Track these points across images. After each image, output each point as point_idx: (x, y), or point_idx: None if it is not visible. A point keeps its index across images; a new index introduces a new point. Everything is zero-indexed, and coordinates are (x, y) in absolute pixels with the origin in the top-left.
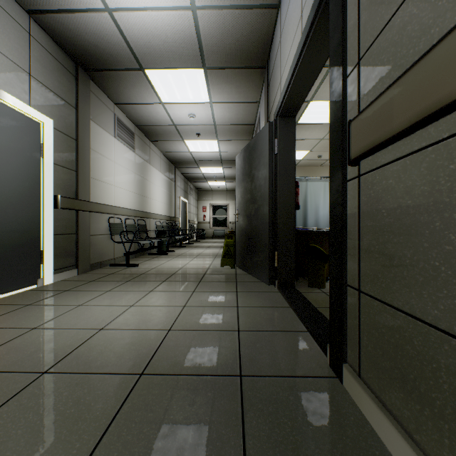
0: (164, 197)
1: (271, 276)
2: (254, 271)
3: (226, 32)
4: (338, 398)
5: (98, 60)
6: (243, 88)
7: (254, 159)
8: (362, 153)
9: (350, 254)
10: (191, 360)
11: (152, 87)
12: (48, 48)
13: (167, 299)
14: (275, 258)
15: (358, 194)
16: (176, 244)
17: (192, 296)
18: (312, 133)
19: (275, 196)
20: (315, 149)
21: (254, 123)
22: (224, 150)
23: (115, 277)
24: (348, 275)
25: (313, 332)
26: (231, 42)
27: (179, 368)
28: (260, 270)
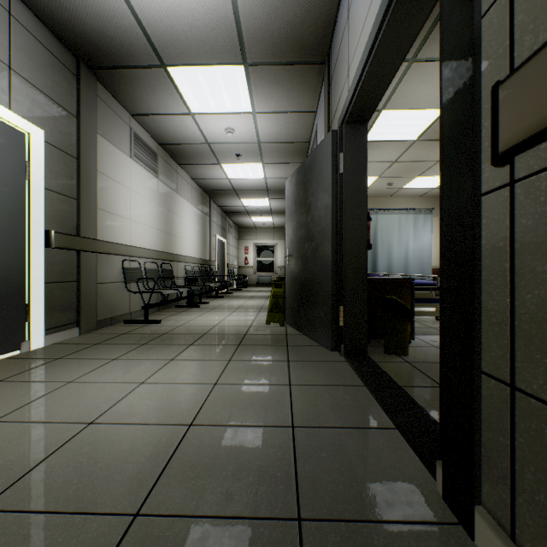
0: (197, 235)
1: (335, 338)
2: (311, 332)
3: (274, 11)
4: None
5: (106, 53)
6: (295, 92)
7: (311, 183)
8: (533, 134)
9: (488, 320)
10: (219, 485)
11: (177, 91)
12: (36, 35)
13: (193, 372)
14: (340, 315)
15: (509, 216)
16: (211, 294)
17: (226, 367)
18: (382, 154)
19: (340, 230)
20: (385, 174)
21: (309, 140)
22: (271, 176)
23: (128, 339)
24: (484, 355)
25: (406, 431)
26: (281, 26)
27: (198, 502)
28: (319, 330)
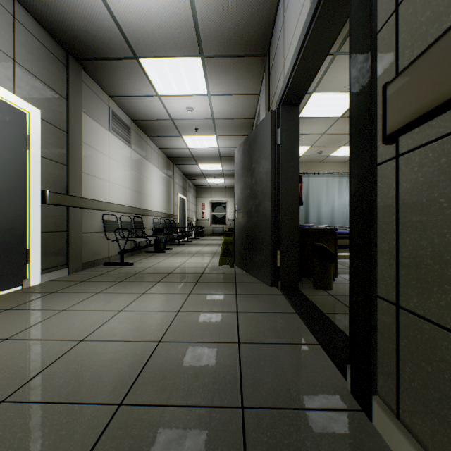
0: (162, 194)
1: (273, 276)
2: (255, 271)
3: (225, 15)
4: (369, 445)
5: (90, 48)
6: (242, 79)
7: (255, 152)
8: (408, 122)
9: (382, 258)
10: (182, 384)
11: (147, 78)
12: (35, 34)
13: (160, 303)
14: (277, 258)
15: (395, 181)
16: (174, 242)
17: (187, 299)
18: (313, 128)
19: (277, 190)
20: (316, 144)
21: (254, 117)
22: (223, 146)
23: (108, 277)
24: (379, 284)
25: (326, 346)
26: (230, 26)
27: (166, 396)
28: (261, 270)
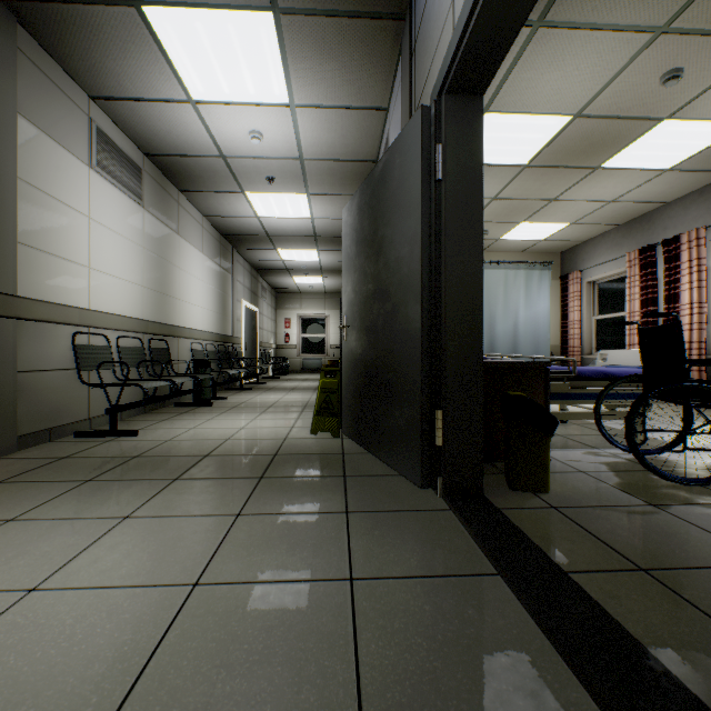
0: (211, 300)
1: (427, 466)
2: (384, 451)
3: None
4: None
5: None
6: (357, 72)
7: (384, 204)
8: None
9: None
10: None
11: (164, 57)
12: None
13: (156, 552)
14: (437, 427)
15: None
16: (234, 384)
17: (229, 533)
18: None
19: (436, 280)
20: None
21: (376, 159)
22: (321, 216)
23: (64, 469)
24: None
25: None
26: None
27: None
28: (398, 450)
